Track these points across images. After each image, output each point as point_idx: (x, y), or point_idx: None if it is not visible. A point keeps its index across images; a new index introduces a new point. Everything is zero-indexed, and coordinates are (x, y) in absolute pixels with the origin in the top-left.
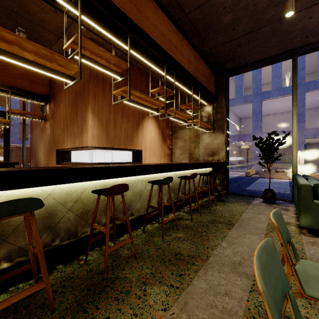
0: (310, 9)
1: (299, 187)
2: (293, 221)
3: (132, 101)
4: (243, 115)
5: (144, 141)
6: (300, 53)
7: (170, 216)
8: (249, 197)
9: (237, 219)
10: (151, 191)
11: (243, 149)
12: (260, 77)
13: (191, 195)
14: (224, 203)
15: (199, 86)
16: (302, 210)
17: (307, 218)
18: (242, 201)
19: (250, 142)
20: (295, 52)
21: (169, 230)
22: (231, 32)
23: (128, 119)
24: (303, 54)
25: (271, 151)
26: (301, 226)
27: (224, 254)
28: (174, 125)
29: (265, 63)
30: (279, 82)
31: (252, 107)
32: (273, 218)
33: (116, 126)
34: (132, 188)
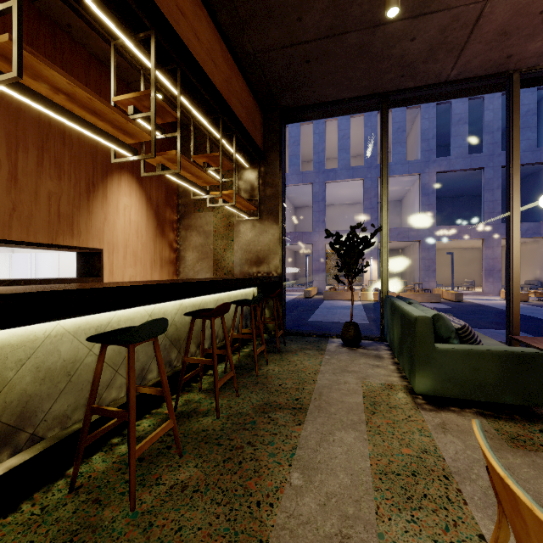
0: (416, 22)
1: (414, 322)
2: (397, 380)
3: (43, 99)
4: (300, 202)
5: (109, 230)
6: (390, 102)
7: (165, 410)
8: (320, 338)
9: (310, 391)
10: (98, 365)
11: (300, 255)
12: (324, 146)
13: (218, 351)
14: (280, 355)
15: (233, 122)
16: (418, 364)
17: (426, 377)
18: (311, 347)
19: (311, 244)
20: (385, 98)
21: (158, 460)
22: (295, 23)
23: (60, 172)
24: (394, 107)
25: (355, 258)
26: (417, 393)
27: (302, 519)
28: (183, 201)
29: (343, 108)
30: (348, 159)
31: (313, 191)
32: (539, 506)
33: (18, 183)
34: (36, 358)
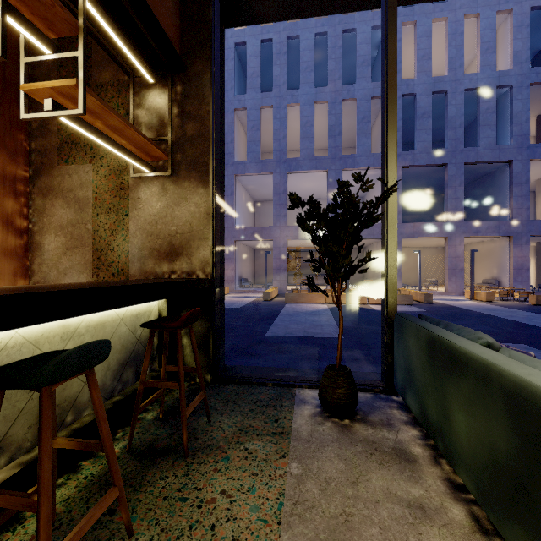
0: None
1: None
2: None
3: None
4: (260, 196)
5: None
6: None
7: None
8: (279, 390)
9: None
10: None
11: (260, 253)
12: (286, 133)
13: None
14: (186, 469)
15: None
16: None
17: None
18: (262, 422)
19: (271, 241)
20: None
21: None
22: None
23: None
24: (399, 2)
25: (347, 244)
26: None
27: None
28: (38, 145)
29: None
30: (311, 148)
31: (273, 182)
32: None
33: None
34: None
